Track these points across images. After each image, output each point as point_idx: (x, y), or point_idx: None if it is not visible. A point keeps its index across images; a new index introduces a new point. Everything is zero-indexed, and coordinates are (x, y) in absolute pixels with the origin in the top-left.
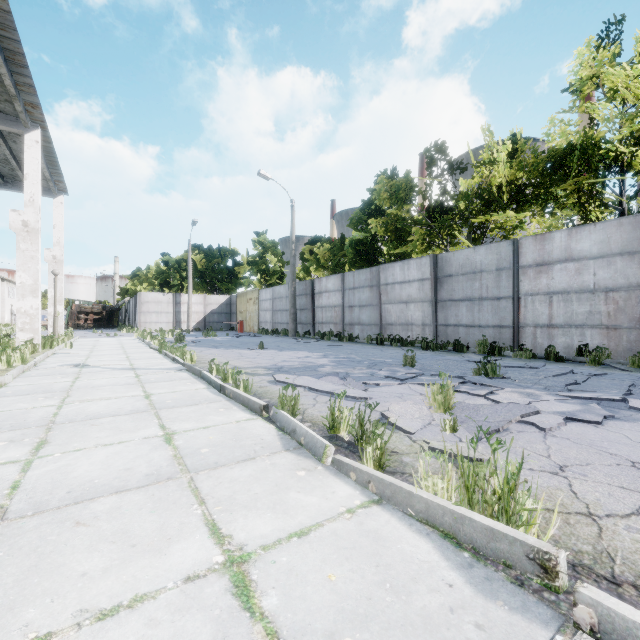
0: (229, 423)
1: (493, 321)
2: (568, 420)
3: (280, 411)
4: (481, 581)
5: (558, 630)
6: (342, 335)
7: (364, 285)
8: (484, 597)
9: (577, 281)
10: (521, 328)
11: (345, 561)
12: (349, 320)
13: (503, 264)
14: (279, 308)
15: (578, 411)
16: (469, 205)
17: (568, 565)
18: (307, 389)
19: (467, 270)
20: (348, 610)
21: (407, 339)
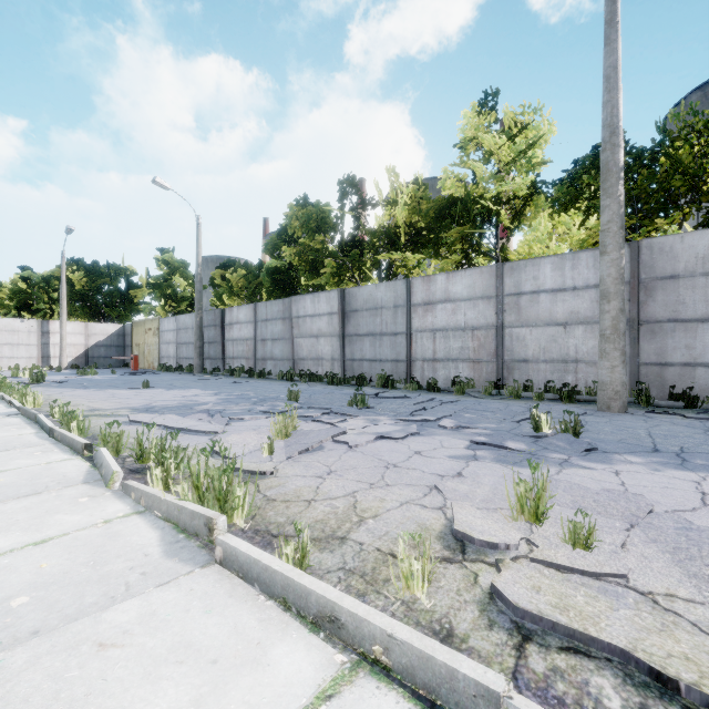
0: (36, 465)
1: (391, 356)
2: (381, 438)
3: (100, 448)
4: (175, 549)
5: (202, 566)
6: (252, 371)
7: (277, 317)
8: (167, 558)
9: (453, 320)
10: (413, 362)
11: (67, 554)
12: (262, 355)
13: (399, 302)
14: (184, 341)
15: (395, 431)
16: (376, 242)
17: (255, 531)
18: (162, 427)
19: (370, 306)
20: (40, 582)
21: (316, 374)
